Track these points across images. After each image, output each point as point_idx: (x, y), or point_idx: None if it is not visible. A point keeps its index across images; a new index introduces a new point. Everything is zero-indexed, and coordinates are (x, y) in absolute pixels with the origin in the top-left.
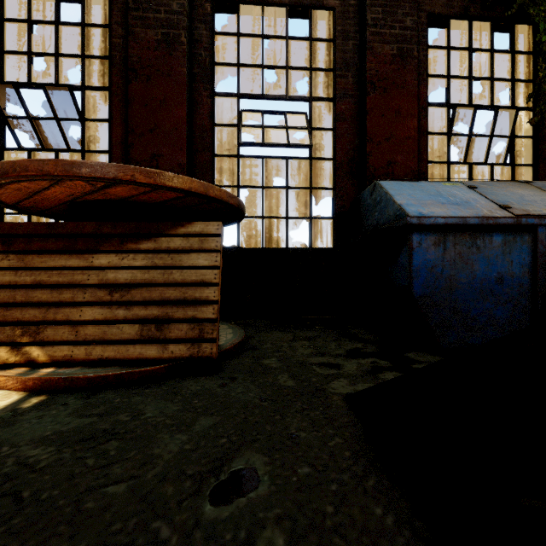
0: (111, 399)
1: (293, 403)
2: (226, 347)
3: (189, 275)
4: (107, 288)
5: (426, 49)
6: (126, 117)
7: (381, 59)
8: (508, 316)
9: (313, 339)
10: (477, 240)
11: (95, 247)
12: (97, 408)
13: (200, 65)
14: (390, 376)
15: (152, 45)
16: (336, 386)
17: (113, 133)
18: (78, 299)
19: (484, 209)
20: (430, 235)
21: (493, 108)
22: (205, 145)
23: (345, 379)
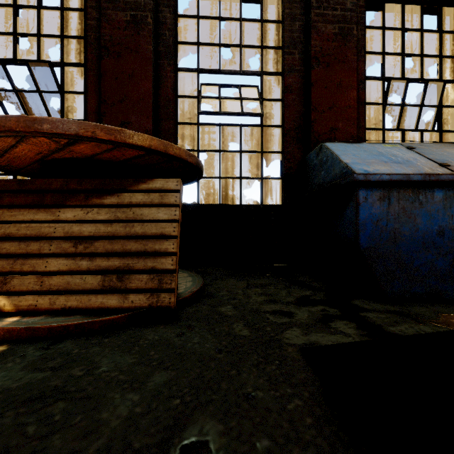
0: (69, 350)
1: (248, 356)
2: (185, 295)
3: (150, 228)
4: (72, 241)
5: (363, 29)
6: (100, 89)
7: (325, 37)
8: (449, 267)
9: (265, 287)
10: (419, 195)
11: (62, 202)
12: (53, 360)
13: (165, 43)
14: (341, 325)
15: (122, 25)
16: (290, 336)
17: (88, 104)
18: (44, 250)
19: (425, 167)
20: (375, 190)
21: (423, 81)
22: (169, 114)
23: (298, 328)
